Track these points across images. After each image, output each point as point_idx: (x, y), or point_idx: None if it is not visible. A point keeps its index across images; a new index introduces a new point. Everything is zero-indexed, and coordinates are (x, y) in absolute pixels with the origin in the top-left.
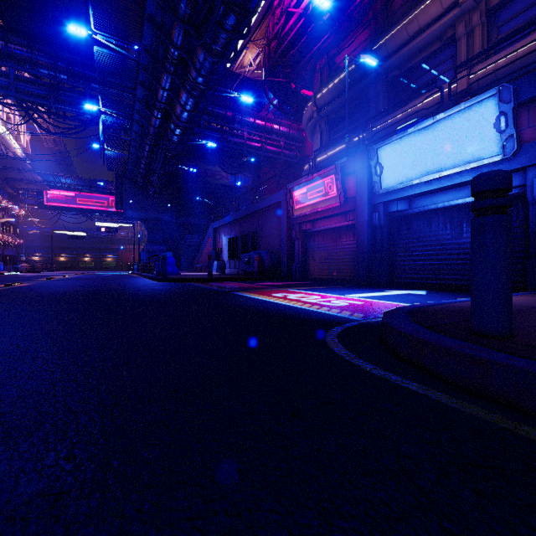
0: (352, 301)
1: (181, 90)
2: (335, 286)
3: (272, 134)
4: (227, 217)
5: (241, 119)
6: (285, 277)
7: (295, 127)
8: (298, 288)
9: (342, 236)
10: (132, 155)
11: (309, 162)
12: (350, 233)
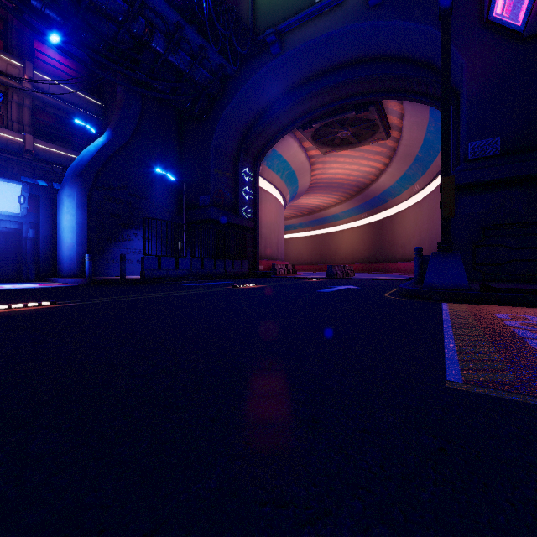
0: (26, 285)
1: None
2: None
3: None
4: None
5: None
6: None
7: None
8: None
9: None
10: None
11: None
12: None
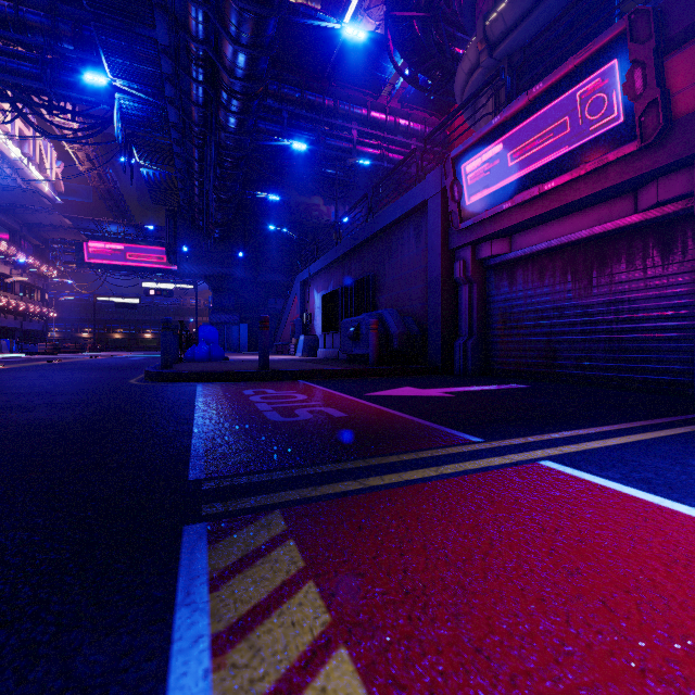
0: None
1: None
2: (674, 414)
3: (397, 134)
4: (321, 258)
5: (348, 110)
6: (437, 368)
7: (433, 123)
8: (578, 444)
9: (615, 259)
10: (179, 172)
11: (506, 83)
12: (648, 245)
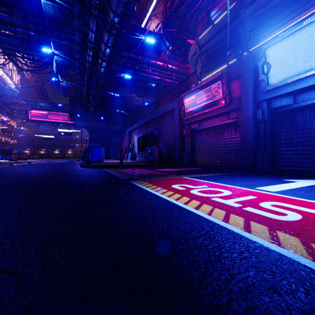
0: (292, 206)
1: (103, 31)
2: (224, 172)
3: (167, 71)
4: (137, 123)
5: (147, 61)
6: (178, 164)
7: (182, 66)
8: (194, 175)
9: (225, 132)
10: (77, 84)
11: (197, 76)
12: (232, 129)
